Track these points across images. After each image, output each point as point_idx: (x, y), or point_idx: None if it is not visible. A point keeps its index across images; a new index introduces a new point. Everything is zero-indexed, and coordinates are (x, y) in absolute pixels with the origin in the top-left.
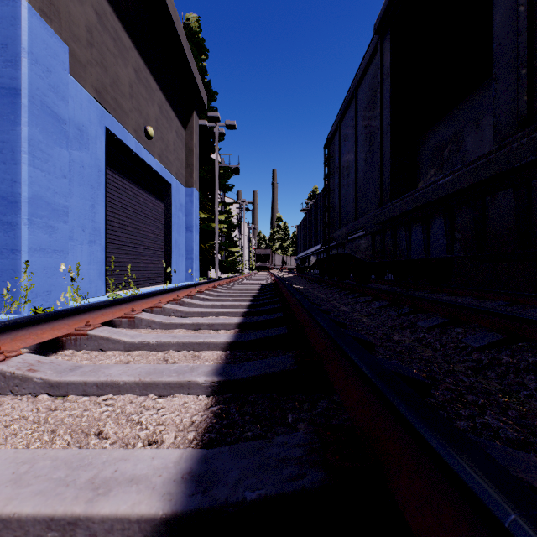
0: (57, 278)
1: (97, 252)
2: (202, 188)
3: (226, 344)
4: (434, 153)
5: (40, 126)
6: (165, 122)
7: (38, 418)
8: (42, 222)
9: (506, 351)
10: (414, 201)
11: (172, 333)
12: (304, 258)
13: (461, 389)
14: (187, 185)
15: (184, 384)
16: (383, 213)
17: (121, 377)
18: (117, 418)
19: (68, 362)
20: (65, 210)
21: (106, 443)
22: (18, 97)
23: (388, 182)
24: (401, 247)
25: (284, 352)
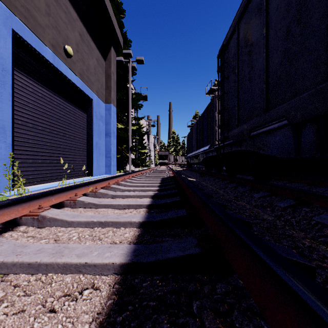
0: None
1: (1, 149)
2: (121, 108)
3: None
4: None
5: None
6: (86, 48)
7: None
8: None
9: None
10: None
11: None
12: (193, 157)
13: None
14: (106, 101)
15: None
16: None
17: None
18: None
19: None
20: None
21: None
22: None
23: None
24: None
25: None
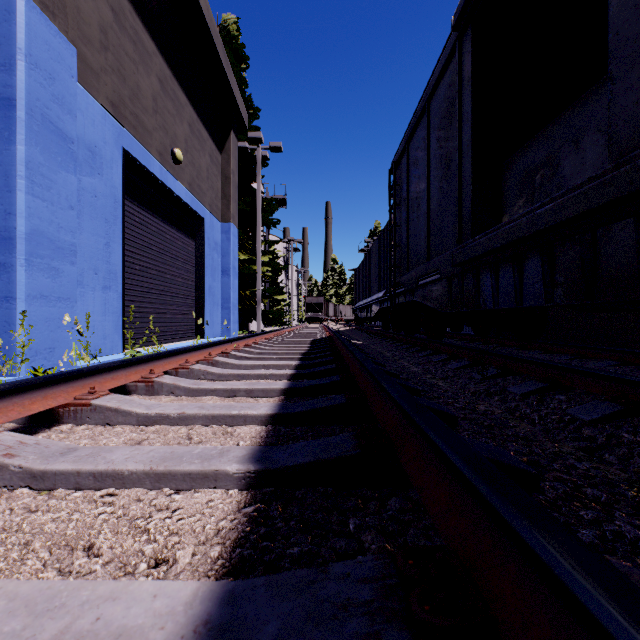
0: (62, 332)
1: (113, 301)
2: (242, 223)
3: (267, 417)
4: (523, 179)
5: (41, 145)
6: (197, 143)
7: (9, 523)
8: (43, 263)
9: (626, 427)
10: (504, 236)
11: (200, 402)
12: (364, 308)
13: (576, 480)
14: (223, 219)
15: (209, 475)
16: (463, 252)
17: (126, 464)
18: (117, 523)
19: (59, 443)
20: (72, 248)
21: (96, 564)
22: (13, 109)
23: (469, 213)
24: (485, 293)
25: (341, 428)
